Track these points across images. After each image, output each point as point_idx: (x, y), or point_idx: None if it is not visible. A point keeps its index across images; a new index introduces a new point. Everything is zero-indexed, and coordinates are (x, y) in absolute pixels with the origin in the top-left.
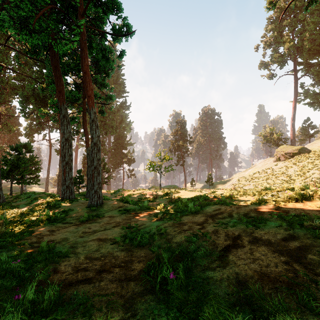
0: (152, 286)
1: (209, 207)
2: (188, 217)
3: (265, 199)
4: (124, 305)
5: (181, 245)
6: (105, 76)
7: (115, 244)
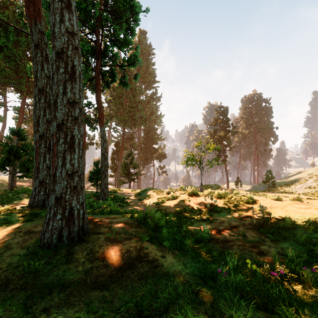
0: None
1: None
2: None
3: None
4: None
5: None
6: (128, 34)
7: None
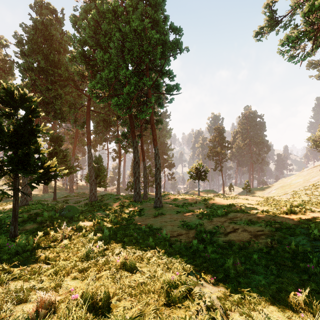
0: (198, 240)
1: (231, 213)
2: (216, 218)
3: (269, 211)
4: (190, 242)
5: (210, 229)
6: (155, 105)
7: (179, 227)
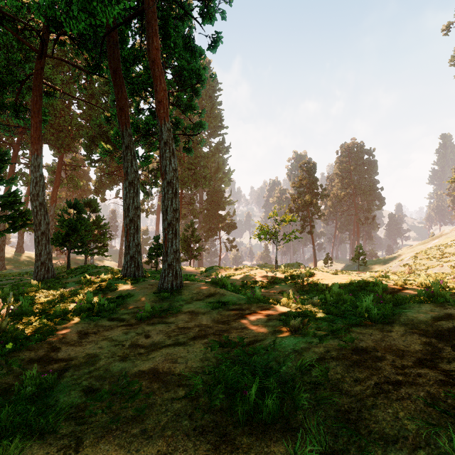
0: None
1: (411, 308)
2: (369, 331)
3: None
4: None
5: None
6: (192, 95)
7: (186, 400)
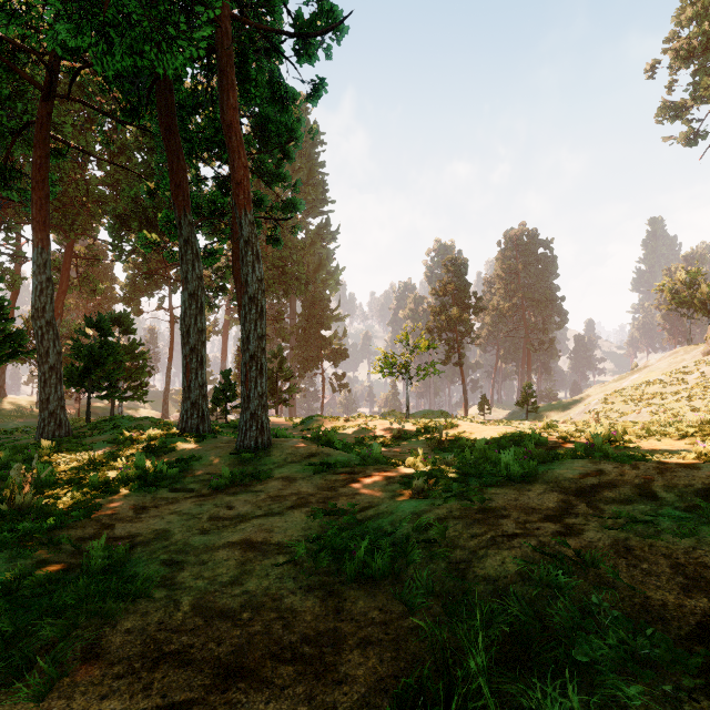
0: None
1: (562, 464)
2: (505, 491)
3: None
4: None
5: (512, 594)
6: (281, 159)
7: (289, 565)
